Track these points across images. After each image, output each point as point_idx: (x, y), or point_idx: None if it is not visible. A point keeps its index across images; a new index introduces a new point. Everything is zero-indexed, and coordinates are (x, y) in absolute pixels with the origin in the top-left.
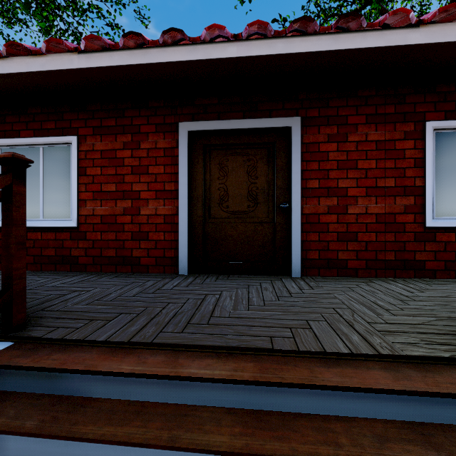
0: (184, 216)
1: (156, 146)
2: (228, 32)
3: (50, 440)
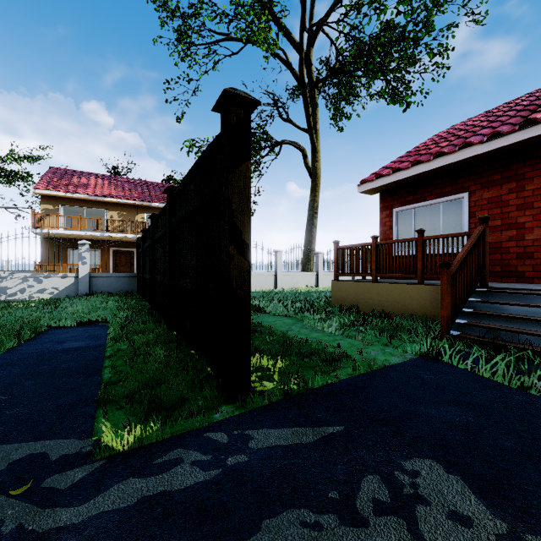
0: None
1: None
2: None
3: (529, 308)
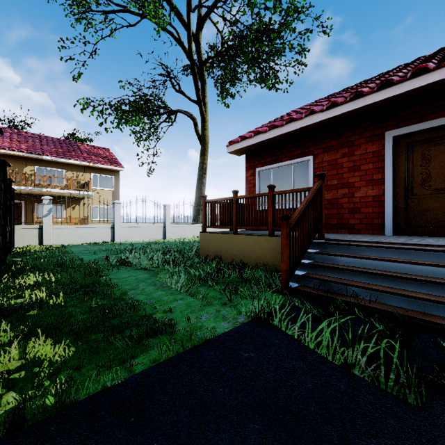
0: (389, 195)
1: (366, 151)
2: (430, 66)
3: (356, 259)
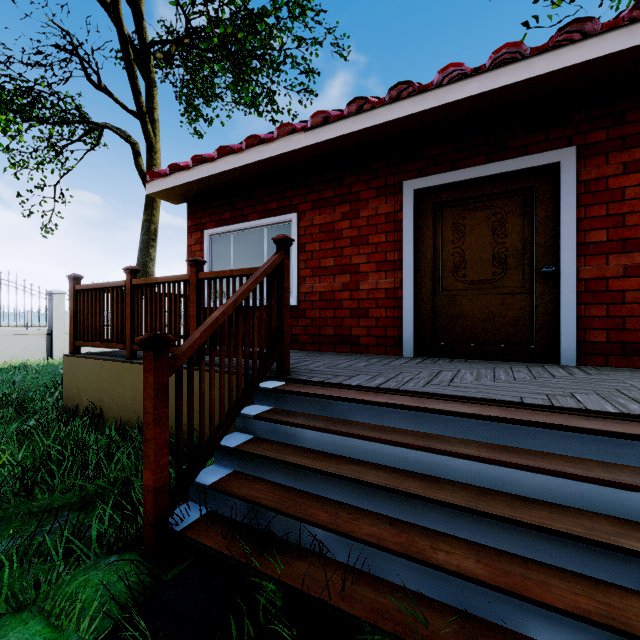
0: (409, 289)
1: (377, 212)
2: (467, 68)
3: (334, 436)
